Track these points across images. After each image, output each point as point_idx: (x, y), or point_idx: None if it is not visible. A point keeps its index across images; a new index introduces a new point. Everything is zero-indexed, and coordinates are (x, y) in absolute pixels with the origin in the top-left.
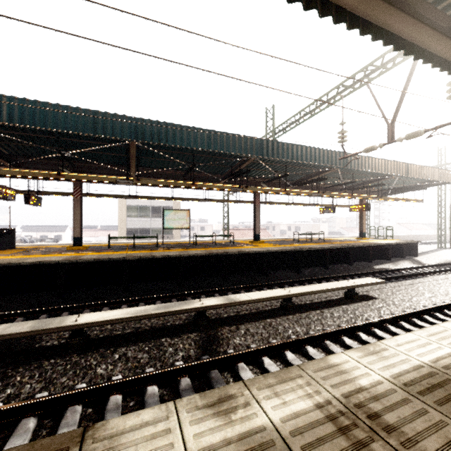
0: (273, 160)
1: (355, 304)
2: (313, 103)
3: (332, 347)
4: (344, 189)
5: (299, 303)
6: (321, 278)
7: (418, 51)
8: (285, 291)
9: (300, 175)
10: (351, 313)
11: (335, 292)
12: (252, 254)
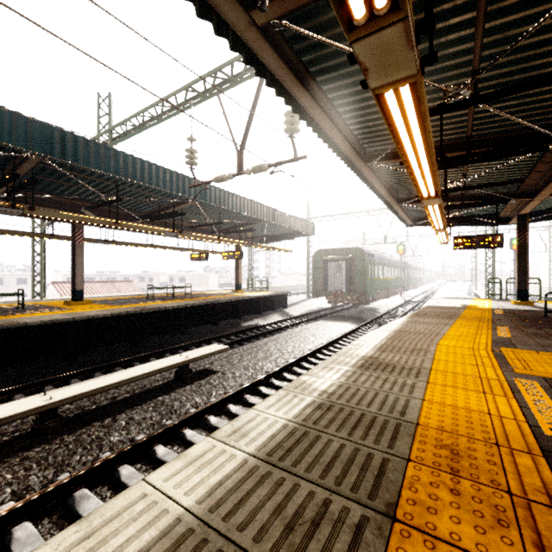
0: (78, 167)
1: (182, 390)
2: (159, 103)
3: (85, 500)
4: (212, 231)
5: (87, 409)
6: (165, 351)
7: (205, 7)
8: (42, 398)
9: (151, 204)
10: (168, 407)
11: (168, 372)
12: (39, 327)
